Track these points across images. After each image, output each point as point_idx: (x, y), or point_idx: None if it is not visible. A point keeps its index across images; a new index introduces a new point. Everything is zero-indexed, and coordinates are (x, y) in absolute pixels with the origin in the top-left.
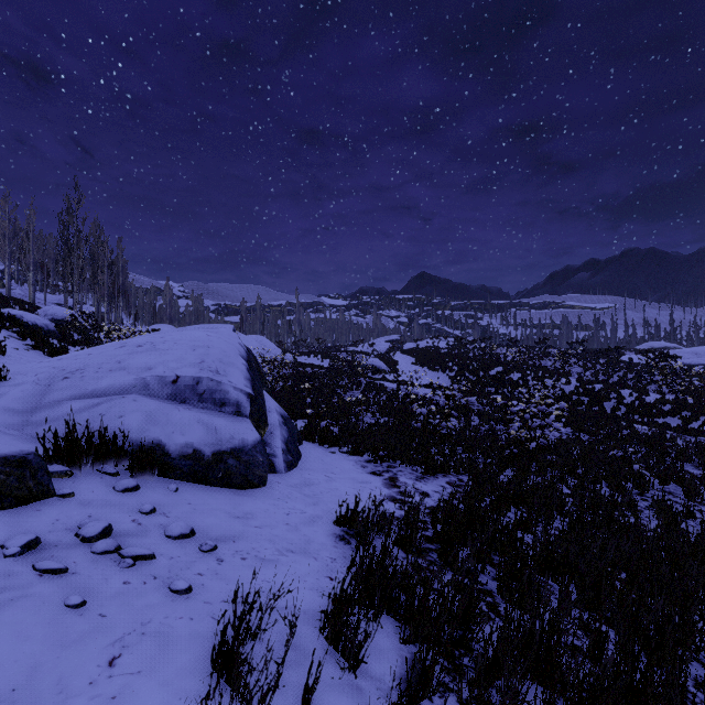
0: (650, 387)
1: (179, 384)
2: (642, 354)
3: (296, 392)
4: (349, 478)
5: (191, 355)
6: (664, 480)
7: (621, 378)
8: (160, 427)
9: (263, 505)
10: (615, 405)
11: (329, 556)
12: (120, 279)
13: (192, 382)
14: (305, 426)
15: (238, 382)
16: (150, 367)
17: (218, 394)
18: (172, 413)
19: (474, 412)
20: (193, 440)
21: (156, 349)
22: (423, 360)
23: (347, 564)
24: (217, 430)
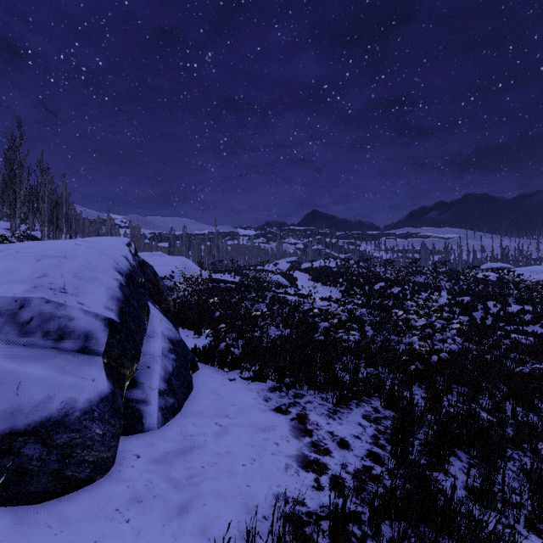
0: (508, 299)
1: None
2: (494, 271)
3: (209, 305)
4: (248, 423)
5: (29, 266)
6: None
7: (483, 291)
8: None
9: None
10: (482, 315)
11: None
12: (64, 208)
13: (11, 306)
14: (203, 347)
15: (94, 304)
16: None
17: (55, 323)
18: None
19: (366, 322)
20: None
21: None
22: (317, 277)
23: None
24: (21, 387)
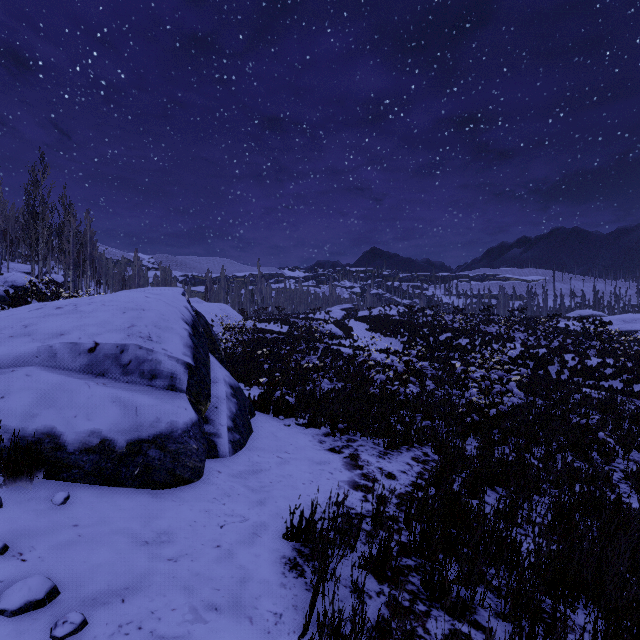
0: (589, 351)
1: (97, 353)
2: (578, 320)
3: (255, 358)
4: (305, 458)
5: (118, 318)
6: (627, 448)
7: (562, 343)
8: (56, 411)
9: (190, 513)
10: (558, 369)
11: (273, 610)
12: (88, 249)
13: (114, 351)
14: (259, 396)
15: (175, 350)
16: (62, 332)
17: (148, 365)
18: (78, 391)
19: (428, 376)
20: (102, 425)
21: (77, 311)
22: (376, 327)
23: (298, 624)
24: (138, 411)
